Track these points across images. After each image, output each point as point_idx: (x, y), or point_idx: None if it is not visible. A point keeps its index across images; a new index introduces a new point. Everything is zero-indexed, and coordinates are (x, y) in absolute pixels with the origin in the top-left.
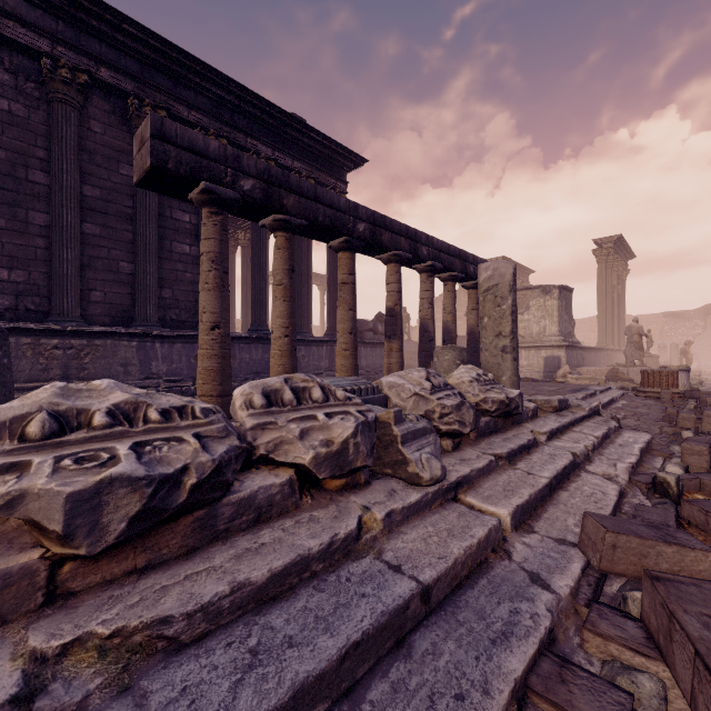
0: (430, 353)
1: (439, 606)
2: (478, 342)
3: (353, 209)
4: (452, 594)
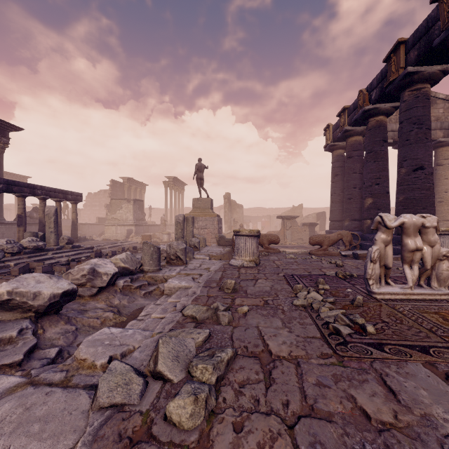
0: (43, 231)
1: None
2: (76, 225)
3: None
4: None
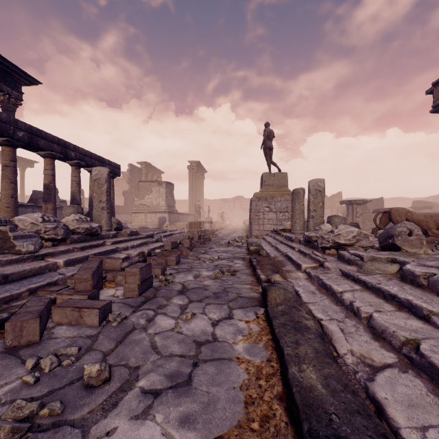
0: None
1: (13, 281)
2: (113, 207)
3: (14, 122)
4: (21, 279)
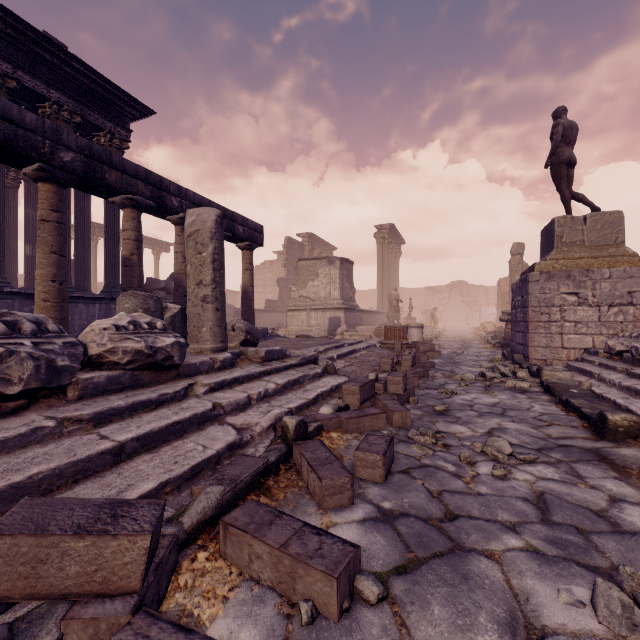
0: None
1: None
2: (251, 301)
3: (52, 132)
4: None
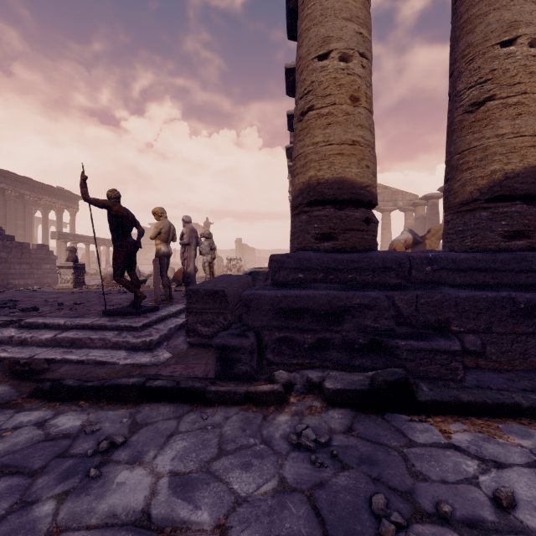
0: None
1: None
2: None
3: (90, 237)
4: None
